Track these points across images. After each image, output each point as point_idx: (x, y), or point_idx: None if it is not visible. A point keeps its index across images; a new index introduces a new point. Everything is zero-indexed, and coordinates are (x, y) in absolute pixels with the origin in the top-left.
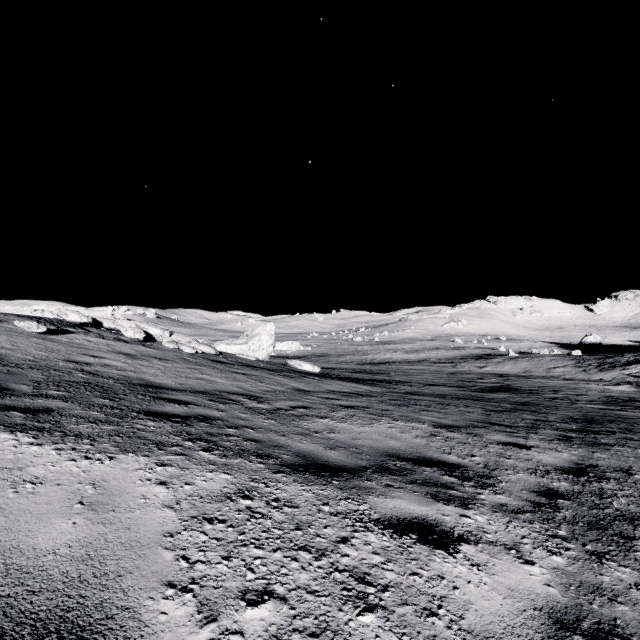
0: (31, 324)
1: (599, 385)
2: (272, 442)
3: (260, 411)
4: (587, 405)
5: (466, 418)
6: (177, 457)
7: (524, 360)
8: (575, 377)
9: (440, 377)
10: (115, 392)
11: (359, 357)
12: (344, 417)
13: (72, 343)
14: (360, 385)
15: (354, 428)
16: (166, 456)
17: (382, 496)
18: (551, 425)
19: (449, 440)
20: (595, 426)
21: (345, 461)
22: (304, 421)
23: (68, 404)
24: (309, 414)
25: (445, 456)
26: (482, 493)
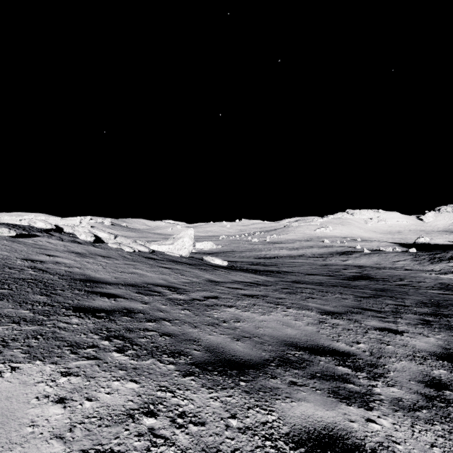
0: (3, 230)
1: (432, 274)
2: (185, 335)
3: (178, 302)
4: (428, 290)
5: (343, 304)
6: (87, 362)
7: (375, 255)
8: (413, 268)
9: (315, 268)
10: (54, 288)
11: (255, 253)
12: (247, 306)
13: (35, 244)
14: (258, 276)
15: (256, 317)
16: (76, 361)
17: (288, 399)
18: (410, 309)
19: (335, 327)
20: (443, 310)
21: (250, 354)
22: (214, 311)
23: (2, 302)
24: (219, 304)
25: (335, 344)
26: (376, 386)
